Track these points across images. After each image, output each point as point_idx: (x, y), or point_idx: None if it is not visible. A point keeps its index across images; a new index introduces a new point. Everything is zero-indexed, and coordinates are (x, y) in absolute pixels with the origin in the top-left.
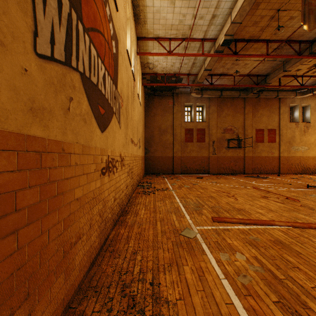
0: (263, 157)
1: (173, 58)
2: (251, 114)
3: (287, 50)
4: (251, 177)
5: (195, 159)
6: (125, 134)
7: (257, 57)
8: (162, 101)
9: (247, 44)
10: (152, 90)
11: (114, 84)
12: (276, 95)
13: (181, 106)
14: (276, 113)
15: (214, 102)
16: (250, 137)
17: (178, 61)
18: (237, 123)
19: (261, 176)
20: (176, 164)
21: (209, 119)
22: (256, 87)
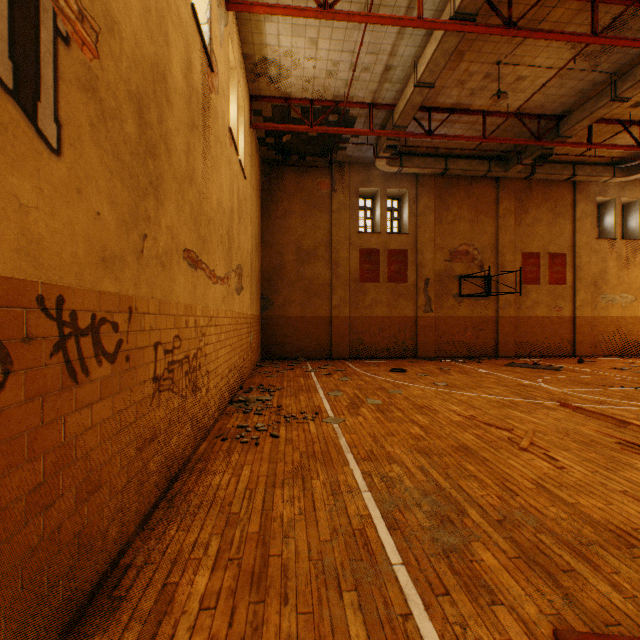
0: (538, 318)
1: (332, 46)
2: (511, 217)
3: (633, 36)
4: (523, 368)
5: (384, 322)
6: (131, 211)
7: (567, 38)
8: (304, 182)
9: None
10: (280, 152)
11: None
12: (570, 173)
13: (350, 195)
14: (566, 217)
15: (428, 188)
16: (510, 270)
17: (347, 60)
18: (481, 239)
19: (542, 364)
20: (338, 336)
21: (416, 228)
22: (537, 145)
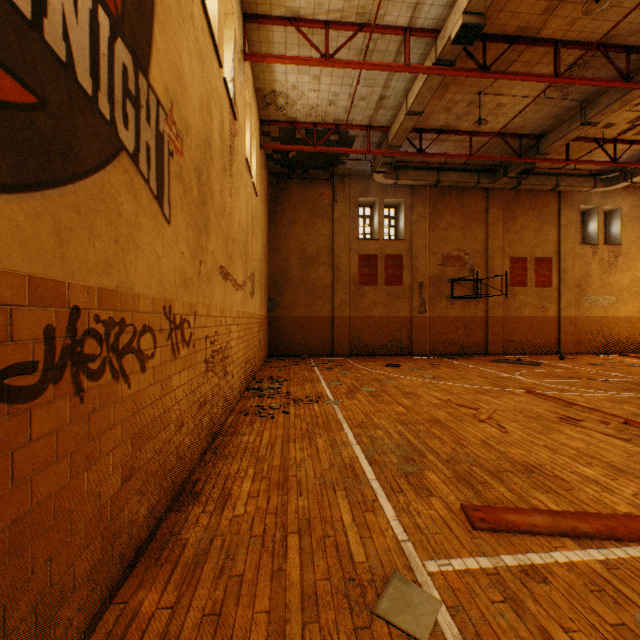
0: (526, 318)
1: (333, 81)
2: (500, 225)
3: (596, 72)
4: (506, 364)
5: (382, 322)
6: (195, 246)
7: (533, 79)
8: (307, 193)
9: (510, 47)
10: (286, 166)
11: (124, 41)
12: (554, 184)
13: (350, 205)
14: (552, 224)
15: (423, 198)
16: (499, 274)
17: (346, 92)
18: (472, 244)
19: (526, 360)
20: (339, 334)
21: (411, 235)
22: (519, 161)
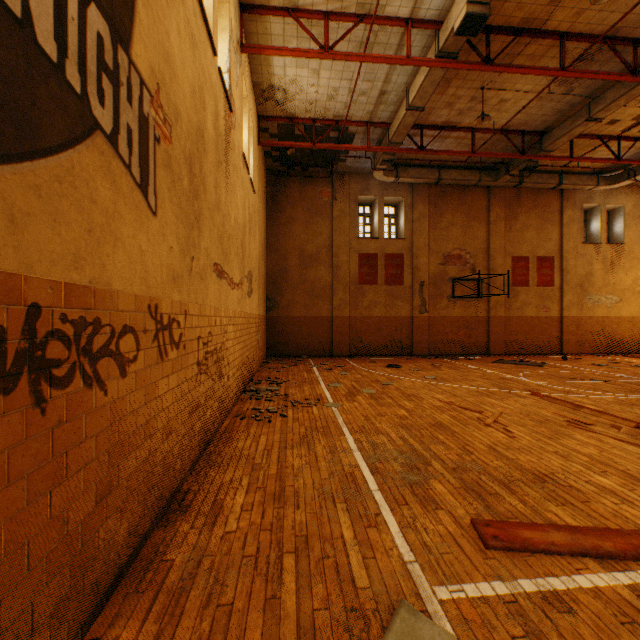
0: (527, 318)
1: (332, 75)
2: (502, 223)
3: (601, 66)
4: (509, 365)
5: (382, 322)
6: (186, 241)
7: (538, 73)
8: (306, 191)
9: (514, 39)
10: (285, 163)
11: (99, 7)
12: (556, 182)
13: (350, 203)
14: (554, 222)
15: (423, 196)
16: (501, 273)
17: (345, 86)
18: (473, 243)
19: (529, 360)
20: (339, 334)
21: (411, 234)
22: (521, 158)
